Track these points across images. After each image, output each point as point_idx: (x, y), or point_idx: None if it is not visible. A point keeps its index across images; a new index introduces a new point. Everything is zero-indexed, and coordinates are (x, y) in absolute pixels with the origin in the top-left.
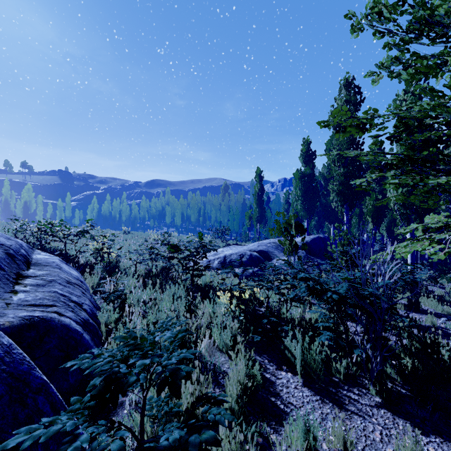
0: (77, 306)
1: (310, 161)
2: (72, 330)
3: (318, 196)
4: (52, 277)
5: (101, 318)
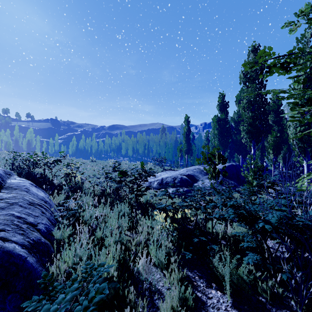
0: (31, 227)
1: (224, 109)
2: (15, 255)
3: (230, 135)
4: (16, 199)
5: (56, 234)
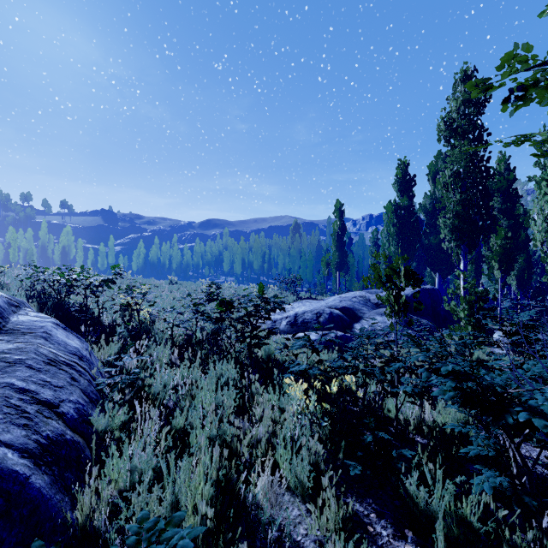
0: (46, 409)
1: (408, 189)
2: (4, 473)
3: (418, 236)
4: (22, 354)
5: (96, 422)
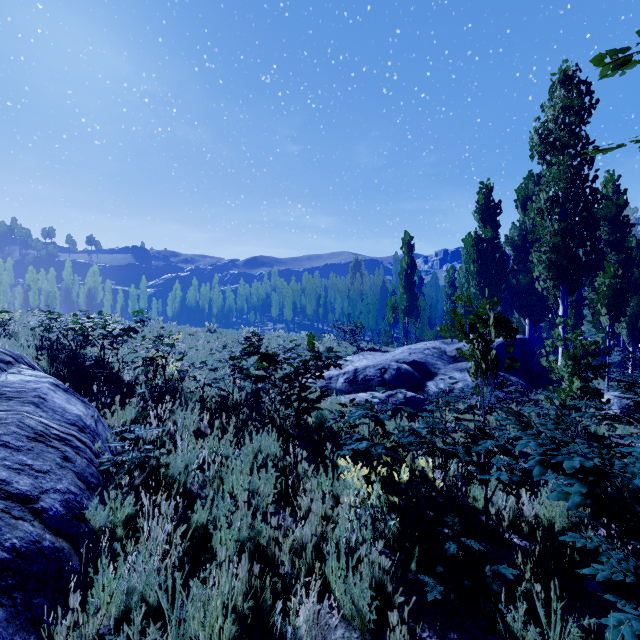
0: (17, 506)
1: (491, 218)
2: None
3: (504, 274)
4: None
5: (93, 517)
